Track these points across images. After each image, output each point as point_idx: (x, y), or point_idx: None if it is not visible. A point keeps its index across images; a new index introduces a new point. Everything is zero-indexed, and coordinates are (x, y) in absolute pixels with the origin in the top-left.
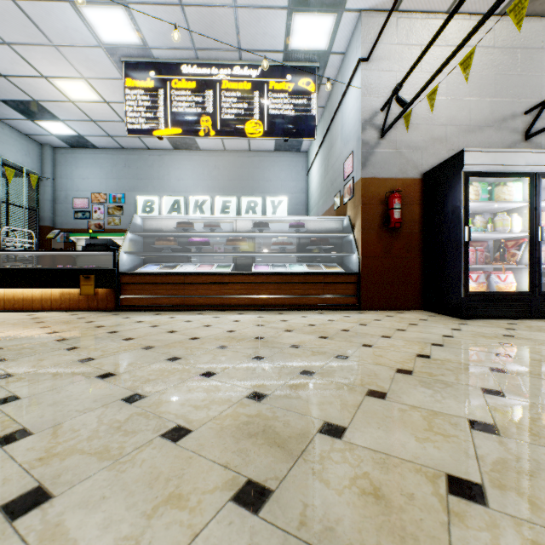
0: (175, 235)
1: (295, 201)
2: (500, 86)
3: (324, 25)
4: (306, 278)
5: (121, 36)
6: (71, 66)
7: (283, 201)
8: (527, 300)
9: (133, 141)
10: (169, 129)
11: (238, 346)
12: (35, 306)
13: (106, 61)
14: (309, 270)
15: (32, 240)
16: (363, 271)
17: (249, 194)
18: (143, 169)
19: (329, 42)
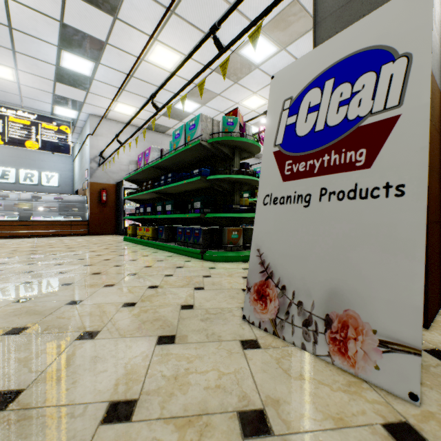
0: None
1: (64, 176)
2: None
3: (73, 112)
4: (62, 222)
5: None
6: None
7: (56, 175)
8: None
9: None
10: None
11: (27, 243)
12: None
13: None
14: (64, 219)
15: None
16: (90, 220)
17: (27, 168)
18: None
19: (76, 117)
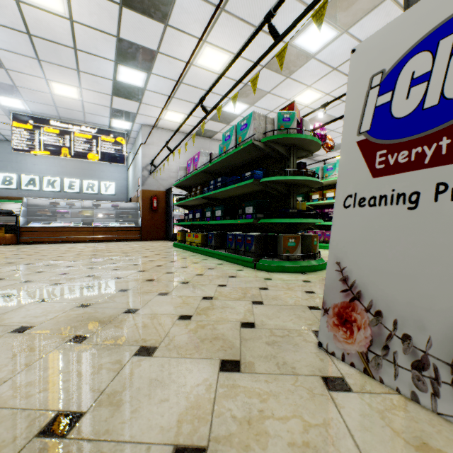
0: (49, 208)
1: (120, 185)
2: None
3: (127, 124)
4: (118, 228)
5: (15, 105)
6: None
7: (113, 184)
8: None
9: None
10: (42, 151)
11: (89, 247)
12: None
13: None
14: (120, 225)
15: None
16: (143, 226)
17: (89, 178)
18: (3, 154)
19: (130, 128)
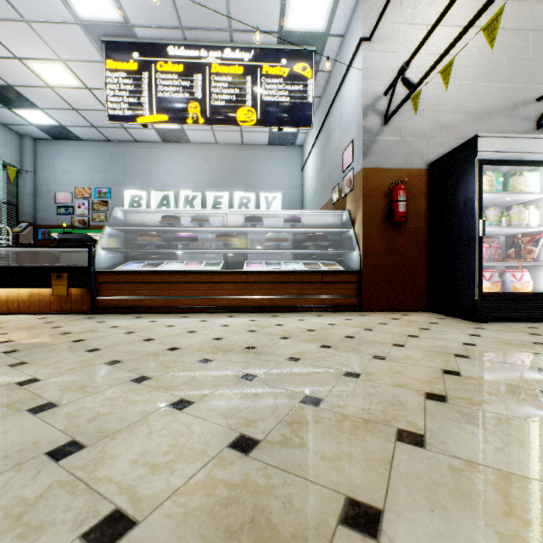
0: (160, 230)
1: (289, 197)
2: (511, 70)
3: (323, 3)
4: (302, 276)
5: (100, 11)
6: (47, 46)
7: (278, 197)
8: None
9: (119, 133)
10: (155, 115)
11: (225, 359)
12: None
13: (85, 41)
14: (306, 268)
15: (8, 236)
16: (364, 269)
17: (242, 190)
18: (130, 162)
19: (327, 22)
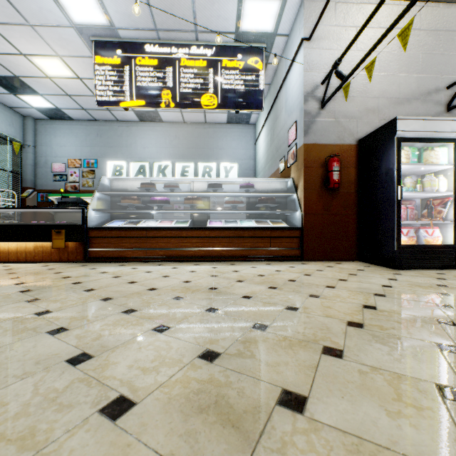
0: (139, 194)
1: (244, 166)
2: (425, 64)
3: (271, 9)
4: (255, 232)
5: (90, 17)
6: (47, 45)
7: (235, 166)
8: (452, 252)
9: (104, 114)
10: (134, 101)
11: (193, 297)
12: (11, 258)
13: (78, 40)
14: (258, 225)
15: (14, 199)
16: (305, 226)
17: (205, 160)
18: (113, 138)
19: (275, 24)
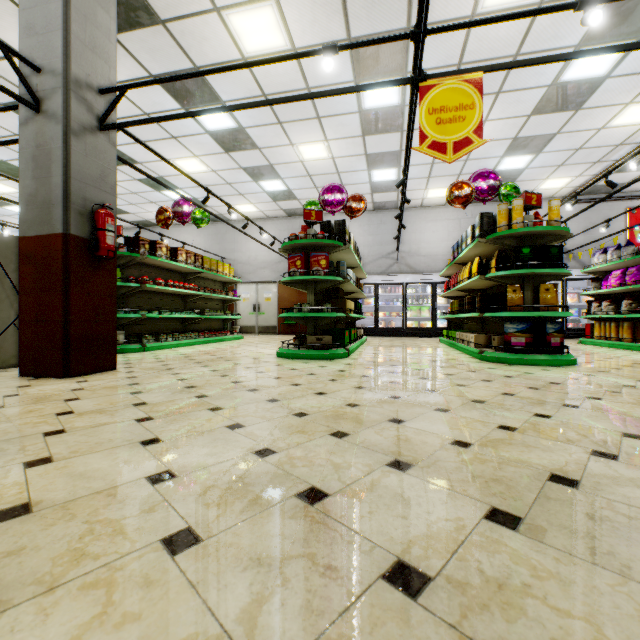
0: None
1: None
2: None
3: None
4: None
5: None
6: None
7: None
8: None
9: None
10: None
11: None
12: None
13: None
14: None
15: None
16: None
17: None
18: None
19: None
